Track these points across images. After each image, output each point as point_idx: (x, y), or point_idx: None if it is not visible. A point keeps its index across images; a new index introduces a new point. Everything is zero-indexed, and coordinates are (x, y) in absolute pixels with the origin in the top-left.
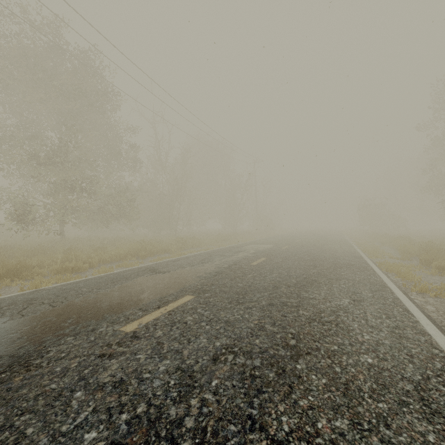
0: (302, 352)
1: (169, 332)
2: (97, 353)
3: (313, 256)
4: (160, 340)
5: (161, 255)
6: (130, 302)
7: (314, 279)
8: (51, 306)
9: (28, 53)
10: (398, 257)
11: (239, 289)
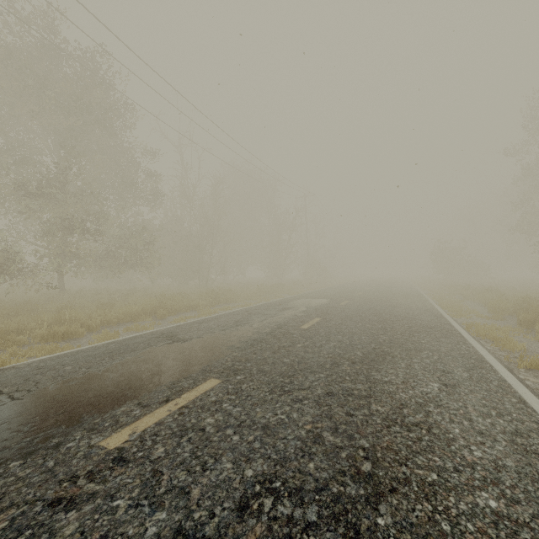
0: (383, 487)
1: (175, 449)
2: (49, 497)
3: (380, 315)
4: (158, 466)
5: (186, 313)
6: (127, 390)
7: (386, 351)
8: (10, 398)
9: (14, 53)
10: (488, 316)
11: (285, 368)
